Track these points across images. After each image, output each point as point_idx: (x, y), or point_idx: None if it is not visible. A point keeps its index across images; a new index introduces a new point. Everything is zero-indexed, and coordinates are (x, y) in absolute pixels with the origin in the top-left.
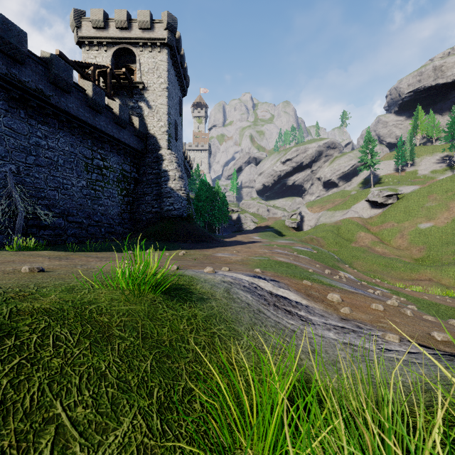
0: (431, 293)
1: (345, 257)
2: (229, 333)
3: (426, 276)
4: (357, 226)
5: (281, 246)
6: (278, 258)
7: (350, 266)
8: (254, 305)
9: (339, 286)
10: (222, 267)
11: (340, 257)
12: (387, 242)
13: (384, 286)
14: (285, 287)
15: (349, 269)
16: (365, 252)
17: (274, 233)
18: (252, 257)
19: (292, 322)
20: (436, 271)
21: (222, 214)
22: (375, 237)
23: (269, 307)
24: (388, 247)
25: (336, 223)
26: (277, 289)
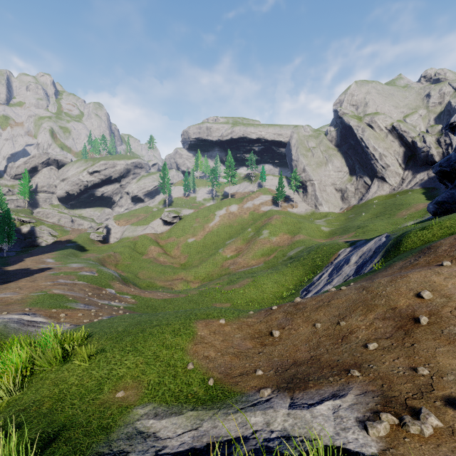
0: (179, 288)
1: (135, 269)
2: (5, 337)
3: (181, 276)
4: (150, 241)
5: (68, 273)
6: (55, 291)
7: (136, 276)
8: (18, 327)
9: (75, 307)
10: (3, 311)
11: (131, 269)
12: (169, 252)
13: (133, 293)
14: (39, 316)
15: (118, 284)
16: (150, 263)
17: (74, 250)
18: (32, 293)
19: (34, 329)
20: (187, 272)
21: (4, 233)
22: (161, 250)
23: (25, 326)
24: (168, 257)
25: (135, 239)
26: (33, 318)
